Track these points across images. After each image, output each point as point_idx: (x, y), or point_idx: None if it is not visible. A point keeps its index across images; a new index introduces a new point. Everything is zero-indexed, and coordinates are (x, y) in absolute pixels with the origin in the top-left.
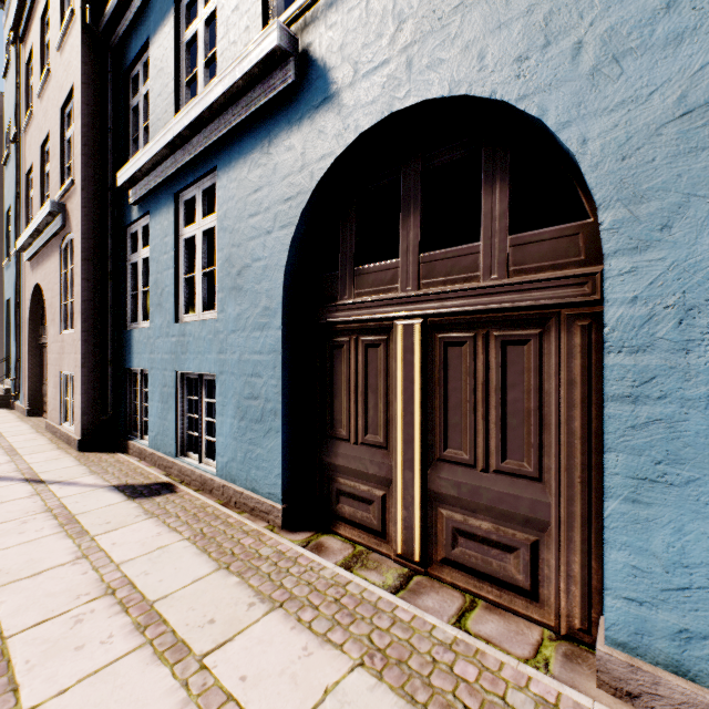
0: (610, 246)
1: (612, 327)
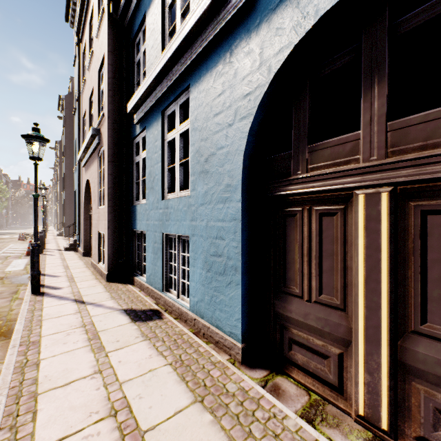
0: None
1: None
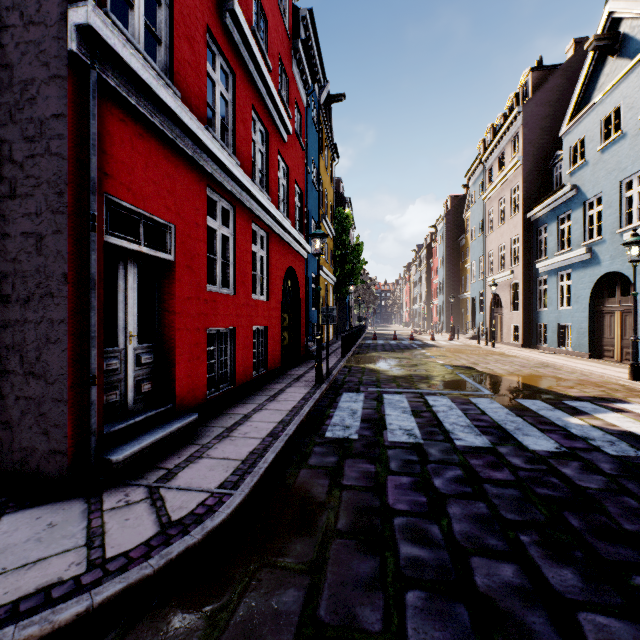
0: (638, 302)
1: (638, 314)
